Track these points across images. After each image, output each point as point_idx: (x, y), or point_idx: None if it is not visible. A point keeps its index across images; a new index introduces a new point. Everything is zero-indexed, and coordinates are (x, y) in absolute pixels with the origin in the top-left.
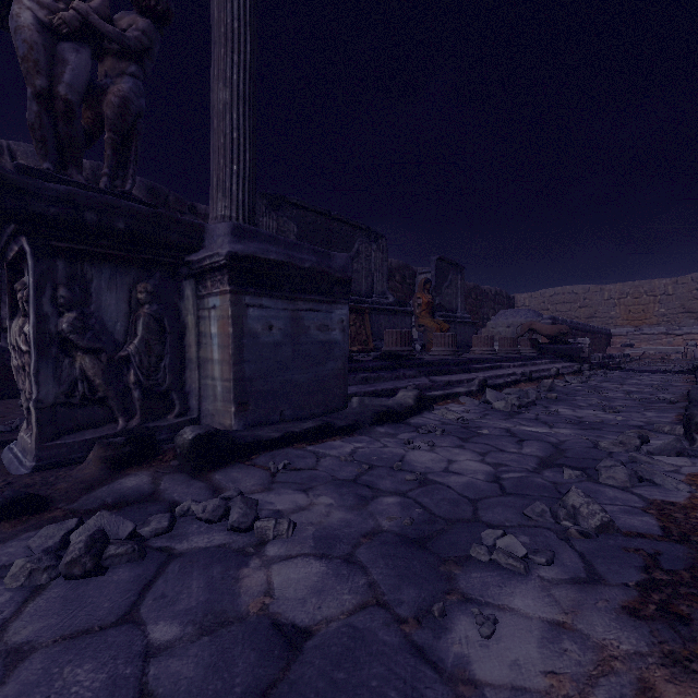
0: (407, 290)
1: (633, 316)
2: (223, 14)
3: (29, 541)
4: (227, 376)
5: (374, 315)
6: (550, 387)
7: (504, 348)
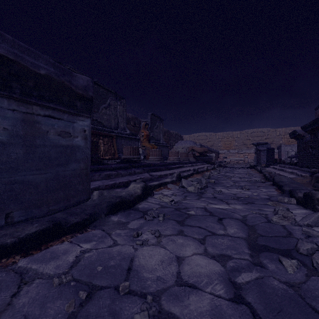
0: (136, 130)
1: (226, 146)
2: None
3: None
4: None
5: (119, 139)
6: (208, 176)
7: (182, 157)
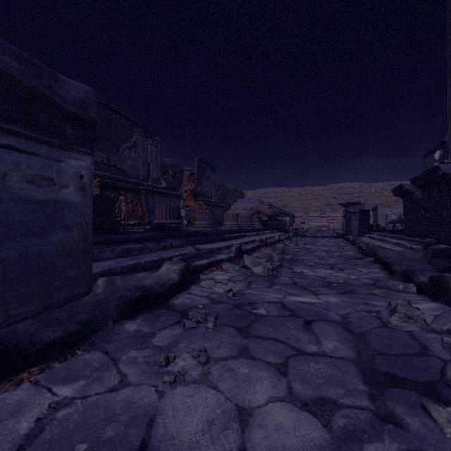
0: (177, 182)
1: (304, 206)
2: None
3: None
4: None
5: (150, 196)
6: (282, 250)
7: (244, 223)
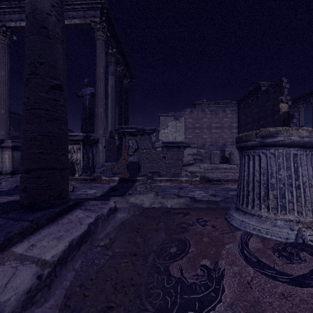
0: None
1: None
2: (3, 96)
3: (1, 177)
4: (10, 164)
5: None
6: None
7: None
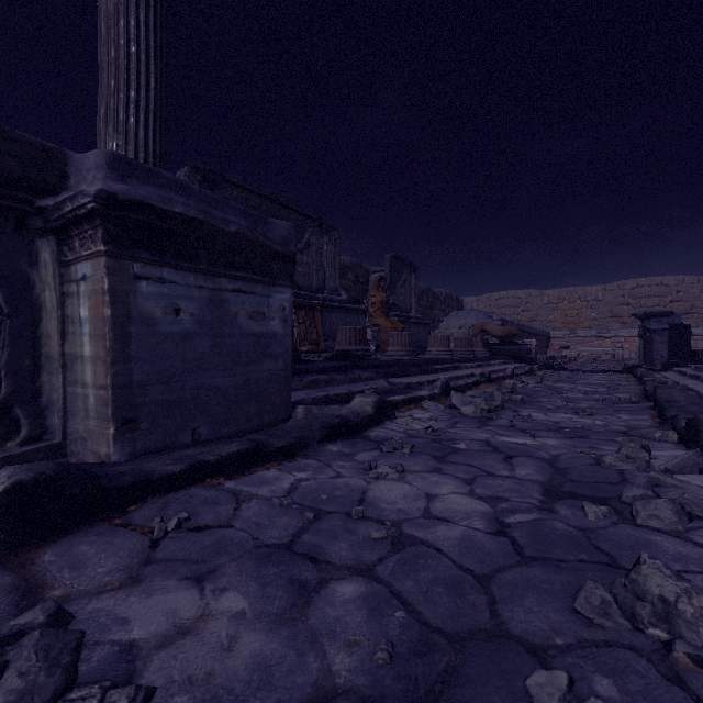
0: (360, 290)
1: (568, 320)
2: None
3: None
4: (102, 381)
5: (326, 313)
6: (512, 388)
7: (459, 349)
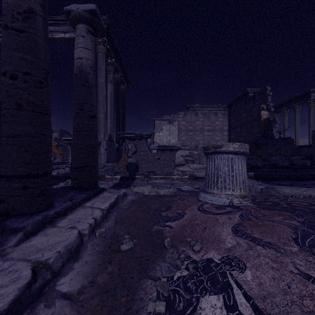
0: None
1: None
2: None
3: None
4: None
5: None
6: None
7: None
